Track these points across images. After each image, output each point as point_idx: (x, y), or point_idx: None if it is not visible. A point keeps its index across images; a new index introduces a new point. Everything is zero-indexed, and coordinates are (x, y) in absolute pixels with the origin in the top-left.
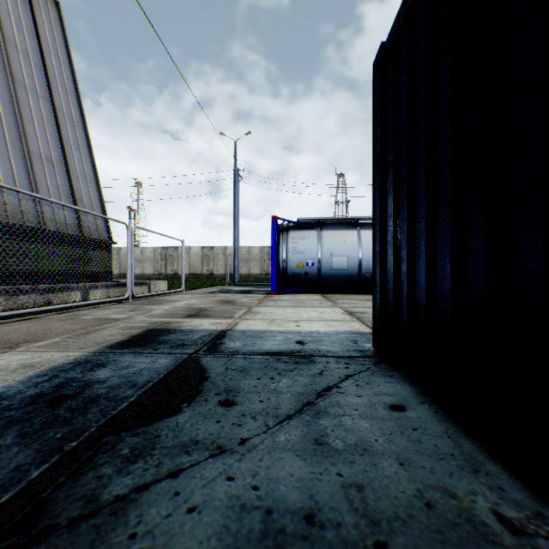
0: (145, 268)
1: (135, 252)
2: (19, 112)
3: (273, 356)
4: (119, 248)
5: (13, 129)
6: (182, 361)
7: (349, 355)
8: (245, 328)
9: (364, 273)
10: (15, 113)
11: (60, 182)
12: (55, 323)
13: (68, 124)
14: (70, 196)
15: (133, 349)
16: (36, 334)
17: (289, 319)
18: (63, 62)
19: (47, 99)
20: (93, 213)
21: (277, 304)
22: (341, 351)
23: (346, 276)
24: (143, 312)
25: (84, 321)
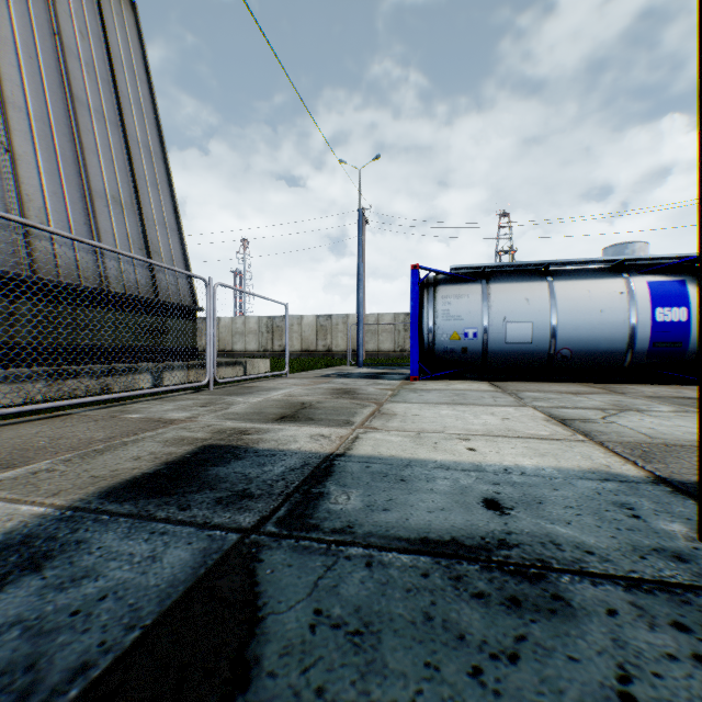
0: (248, 342)
1: (236, 323)
2: (78, 140)
3: (439, 559)
4: (218, 318)
5: (69, 160)
6: (216, 561)
7: (656, 575)
8: (371, 452)
9: (559, 348)
10: (72, 141)
11: (130, 229)
12: (79, 427)
13: (142, 156)
14: (143, 247)
15: (142, 503)
16: (29, 448)
17: (450, 431)
18: (138, 77)
19: (116, 123)
20: (155, 262)
21: (422, 397)
22: (619, 550)
23: (530, 354)
24: (217, 408)
25: (123, 423)
